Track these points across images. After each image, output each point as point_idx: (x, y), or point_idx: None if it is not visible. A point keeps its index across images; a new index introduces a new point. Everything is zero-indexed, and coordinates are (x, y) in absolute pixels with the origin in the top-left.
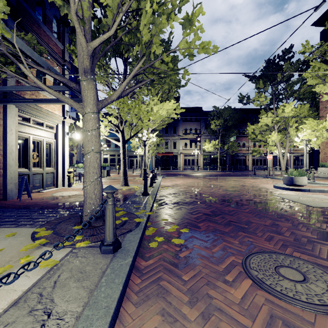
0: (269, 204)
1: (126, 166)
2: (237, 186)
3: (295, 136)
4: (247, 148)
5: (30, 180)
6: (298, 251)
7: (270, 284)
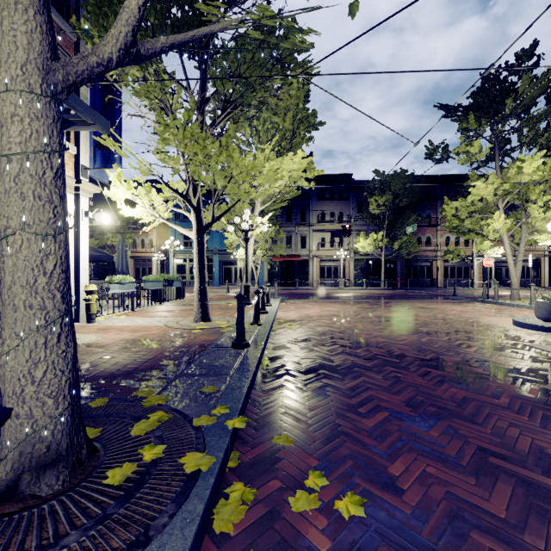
0: (544, 375)
1: (205, 280)
2: (434, 321)
3: (542, 221)
4: (434, 248)
5: None
6: None
7: None
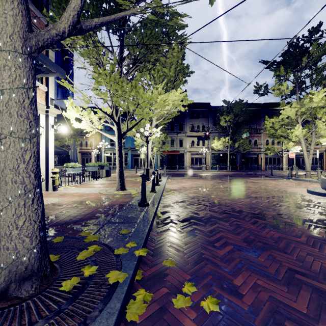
0: None
1: (122, 165)
2: (260, 190)
3: (324, 130)
4: (259, 146)
5: None
6: None
7: None
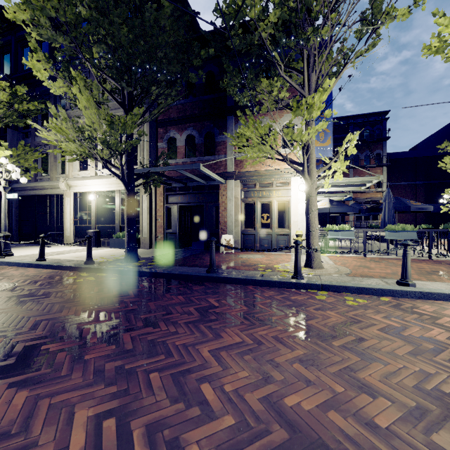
0: None
1: (308, 229)
2: None
3: None
4: None
5: (256, 239)
6: None
7: None
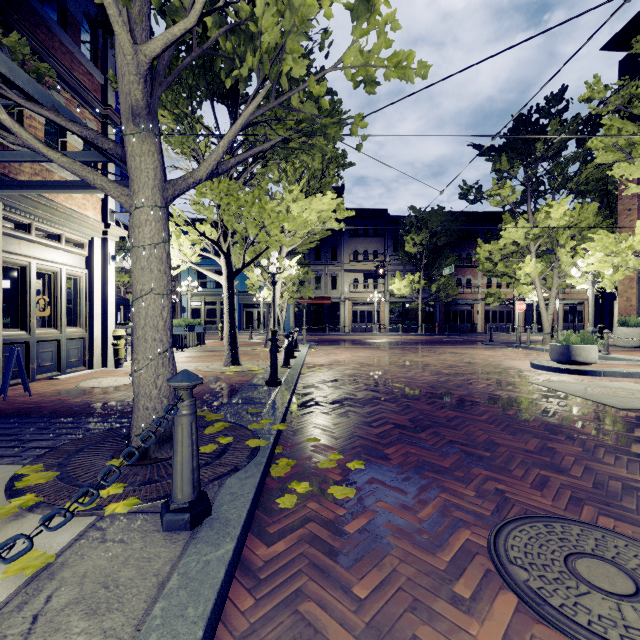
0: (527, 402)
1: (235, 324)
2: (459, 364)
3: (570, 266)
4: (475, 290)
5: (31, 354)
6: (607, 515)
7: (561, 607)
